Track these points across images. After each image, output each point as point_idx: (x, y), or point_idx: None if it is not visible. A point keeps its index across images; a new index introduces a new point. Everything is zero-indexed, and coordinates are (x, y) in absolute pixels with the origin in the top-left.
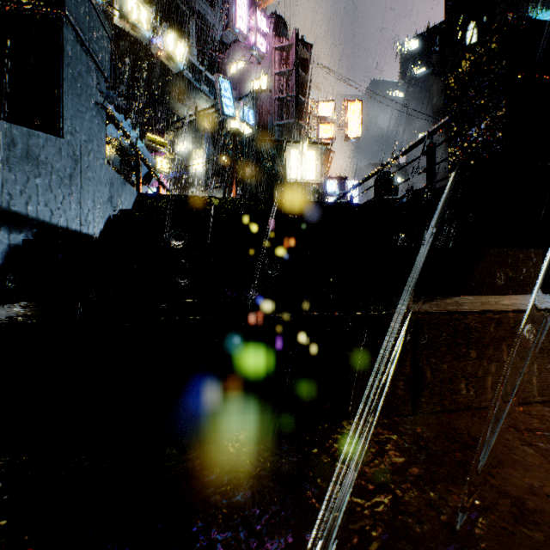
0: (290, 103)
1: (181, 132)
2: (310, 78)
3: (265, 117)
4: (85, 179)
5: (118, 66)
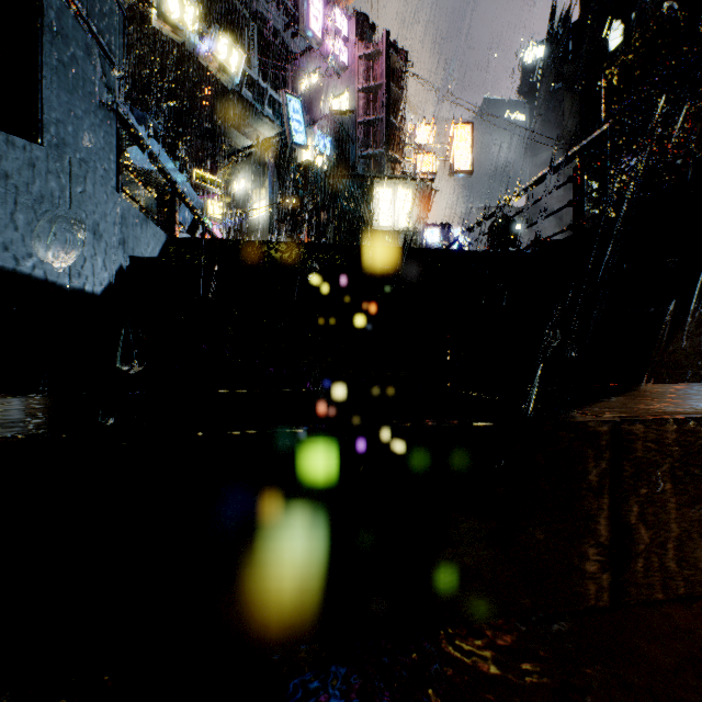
0: (379, 128)
1: (238, 168)
2: (405, 95)
3: (347, 146)
4: (78, 209)
5: (158, 85)
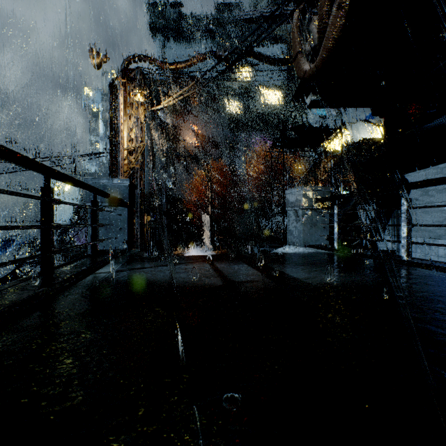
0: None
1: None
2: None
3: None
4: None
5: None
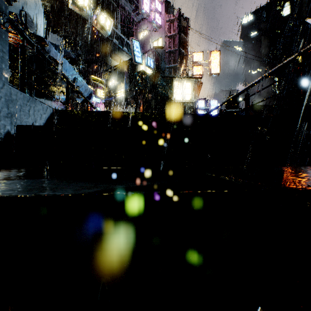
0: (176, 54)
1: (111, 74)
2: (188, 38)
3: (160, 63)
4: None
5: (76, 38)
